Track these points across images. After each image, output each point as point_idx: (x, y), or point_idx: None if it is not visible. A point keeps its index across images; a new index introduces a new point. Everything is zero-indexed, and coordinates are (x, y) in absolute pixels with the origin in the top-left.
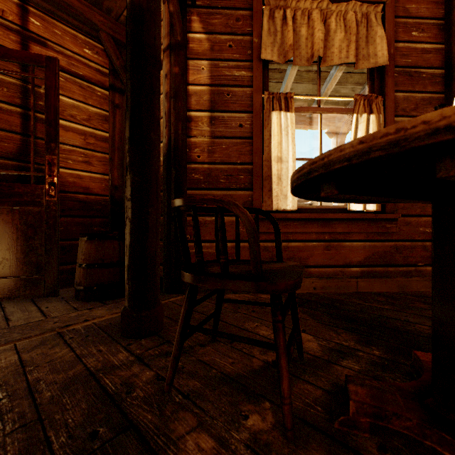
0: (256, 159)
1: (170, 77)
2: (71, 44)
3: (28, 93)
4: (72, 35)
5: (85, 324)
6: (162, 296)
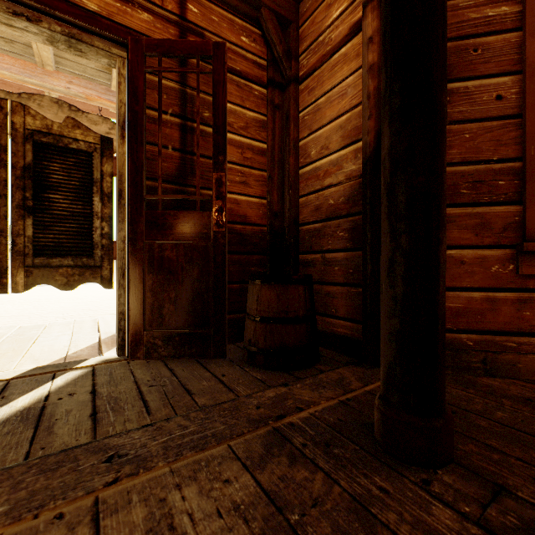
0: (531, 150)
1: (379, 39)
2: (228, 32)
3: (186, 99)
4: (229, 21)
5: (301, 416)
6: (372, 371)
